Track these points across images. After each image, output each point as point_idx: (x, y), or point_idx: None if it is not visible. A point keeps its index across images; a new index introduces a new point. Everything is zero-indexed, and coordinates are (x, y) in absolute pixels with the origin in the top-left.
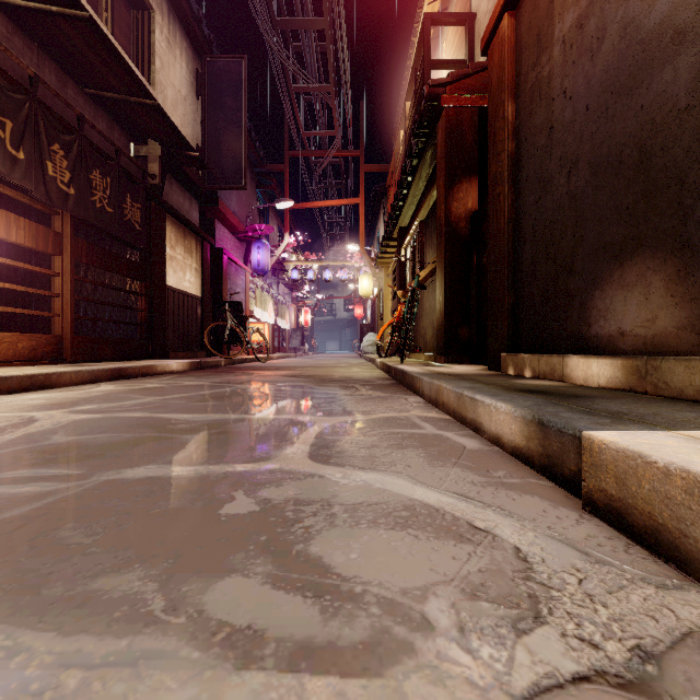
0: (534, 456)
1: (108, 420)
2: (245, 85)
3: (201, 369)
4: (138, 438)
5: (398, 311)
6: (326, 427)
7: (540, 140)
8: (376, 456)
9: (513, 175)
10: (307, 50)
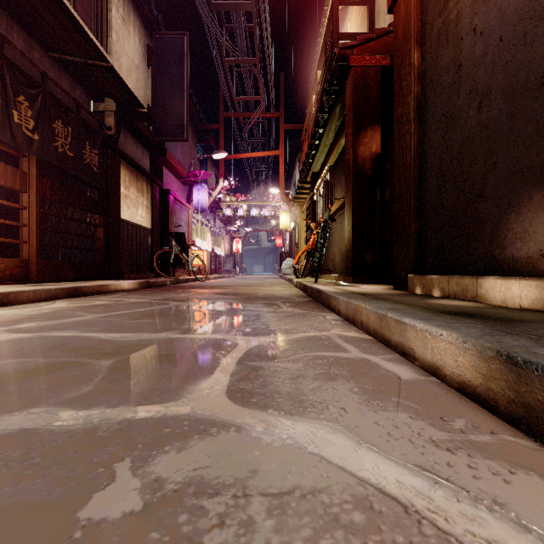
0: (498, 400)
1: (35, 340)
2: (187, 57)
3: (149, 287)
4: (50, 364)
5: (312, 239)
6: (249, 349)
7: (447, 79)
8: (304, 392)
9: (419, 115)
10: (238, 30)
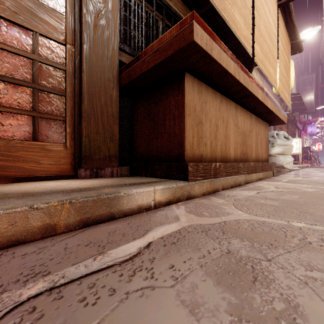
0: None
1: None
2: (315, 81)
3: (310, 166)
4: None
5: None
6: None
7: None
8: None
9: None
10: None
